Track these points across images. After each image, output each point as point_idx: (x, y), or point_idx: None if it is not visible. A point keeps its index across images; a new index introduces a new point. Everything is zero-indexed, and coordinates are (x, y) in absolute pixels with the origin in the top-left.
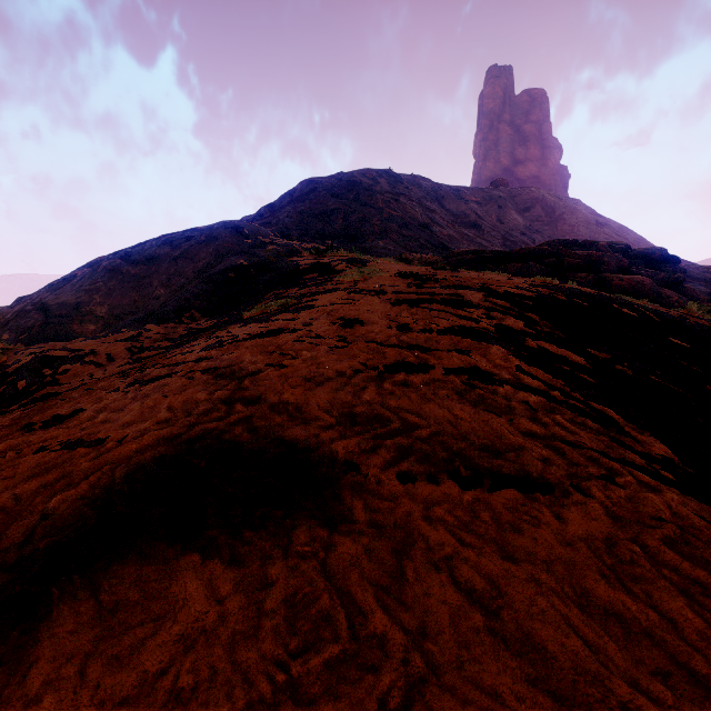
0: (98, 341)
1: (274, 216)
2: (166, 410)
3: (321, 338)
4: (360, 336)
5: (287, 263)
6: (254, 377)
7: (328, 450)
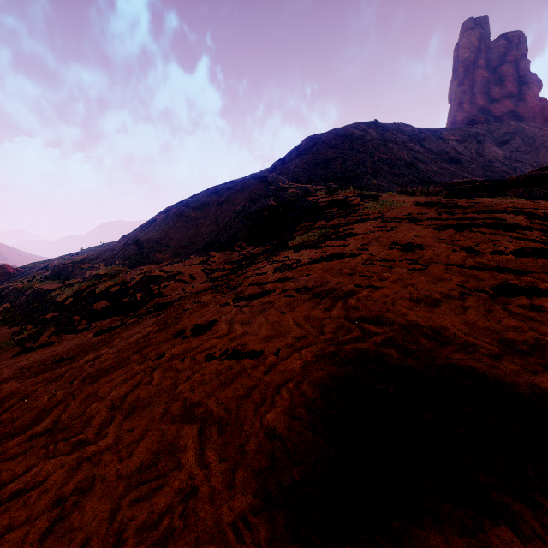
0: (180, 265)
1: (285, 167)
2: (296, 326)
3: (389, 261)
4: (429, 259)
5: (306, 202)
6: (356, 297)
7: (537, 388)
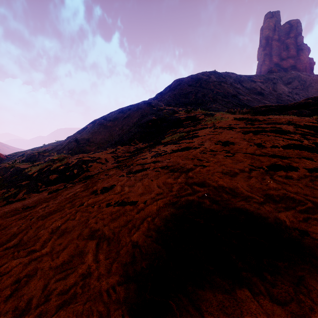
0: (100, 153)
1: (162, 97)
2: (158, 188)
3: (214, 151)
4: (236, 150)
5: (173, 117)
6: (192, 171)
7: (278, 219)
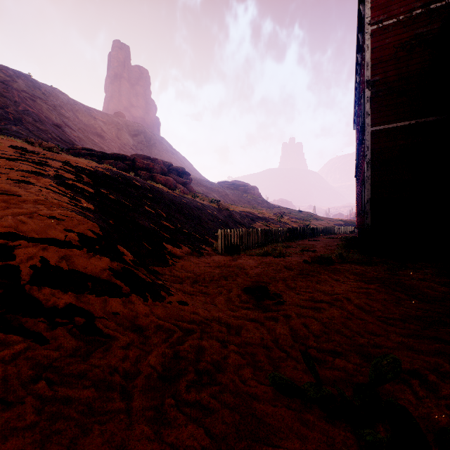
0: None
1: None
2: None
3: None
4: None
5: None
6: None
7: None
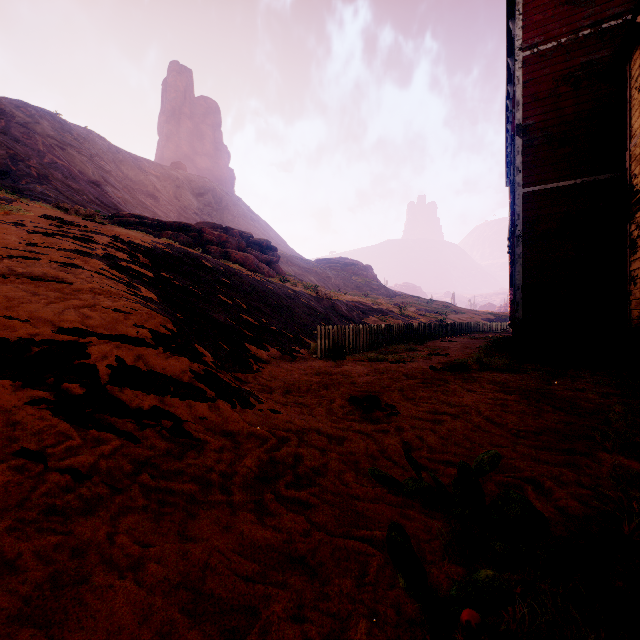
0: None
1: None
2: None
3: None
4: None
5: None
6: None
7: None
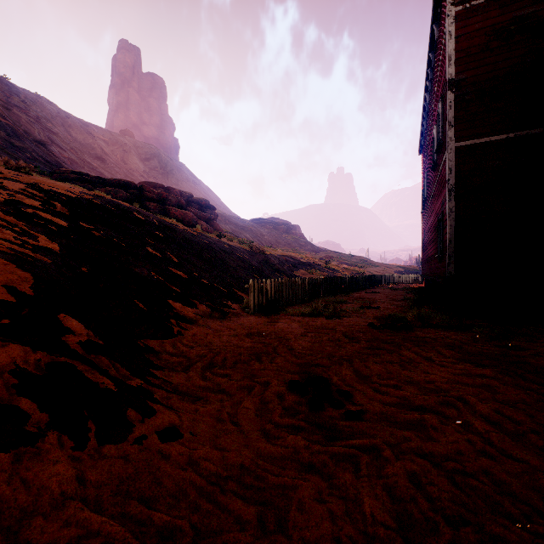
0: None
1: None
2: None
3: None
4: None
5: None
6: None
7: None
